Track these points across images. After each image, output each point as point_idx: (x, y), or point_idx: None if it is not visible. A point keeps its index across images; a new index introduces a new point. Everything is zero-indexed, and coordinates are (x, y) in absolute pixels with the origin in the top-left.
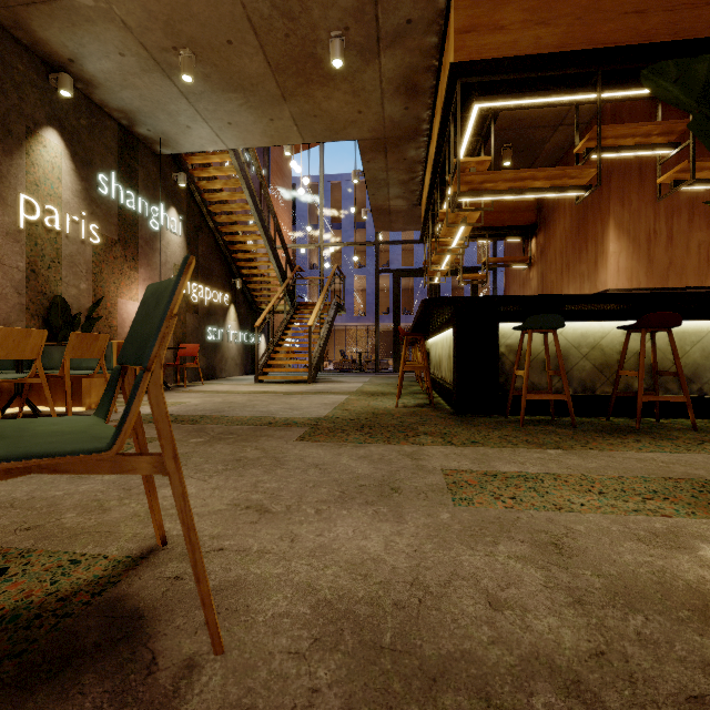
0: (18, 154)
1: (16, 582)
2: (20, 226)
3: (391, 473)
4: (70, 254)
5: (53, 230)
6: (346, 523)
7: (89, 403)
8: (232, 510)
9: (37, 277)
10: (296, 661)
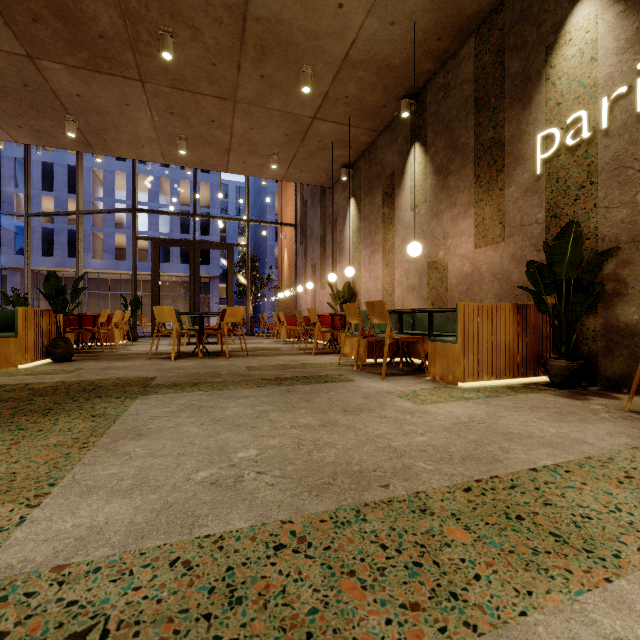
0: (537, 93)
1: (193, 358)
2: (537, 174)
3: (101, 371)
4: (614, 157)
5: (583, 142)
6: (126, 364)
7: (434, 372)
8: (163, 363)
9: (559, 222)
10: (137, 359)
